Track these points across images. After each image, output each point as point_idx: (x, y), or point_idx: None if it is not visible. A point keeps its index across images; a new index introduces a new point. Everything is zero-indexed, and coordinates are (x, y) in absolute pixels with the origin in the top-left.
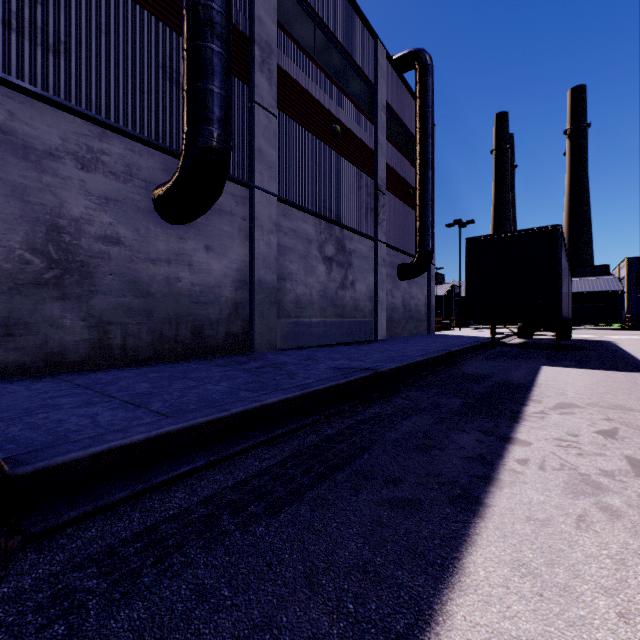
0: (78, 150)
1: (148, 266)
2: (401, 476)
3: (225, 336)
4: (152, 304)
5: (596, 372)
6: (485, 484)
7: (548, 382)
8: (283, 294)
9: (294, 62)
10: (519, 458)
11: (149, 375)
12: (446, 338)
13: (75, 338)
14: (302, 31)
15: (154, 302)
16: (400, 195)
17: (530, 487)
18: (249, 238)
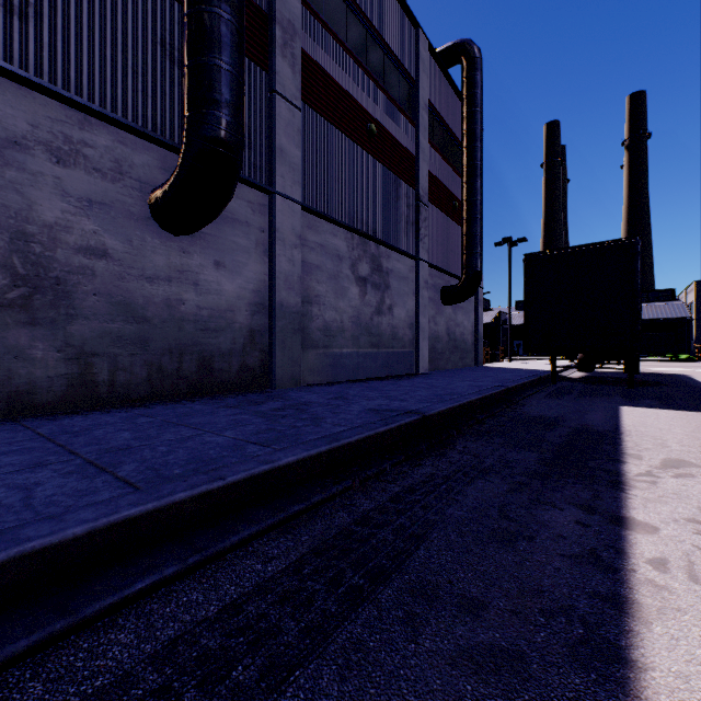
0: (52, 139)
1: (143, 285)
2: (481, 595)
3: (239, 370)
4: (148, 331)
5: (690, 414)
6: (619, 614)
7: (637, 428)
8: (309, 320)
9: (322, 48)
10: (651, 557)
11: (137, 420)
12: (497, 371)
13: (48, 373)
14: (331, 12)
15: (151, 329)
16: (444, 208)
17: (694, 621)
18: (268, 253)
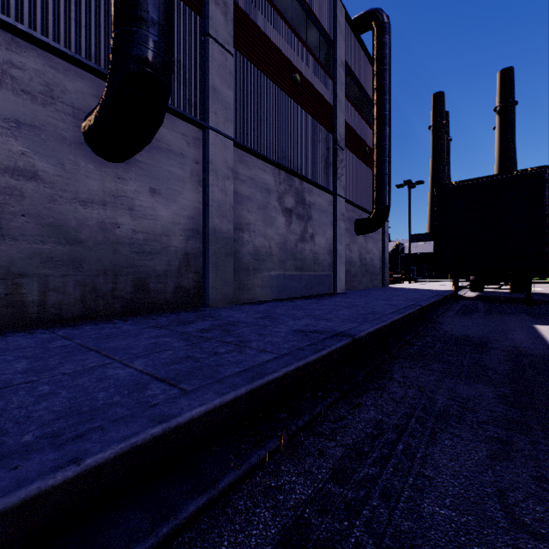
0: None
1: (76, 208)
2: None
3: (174, 290)
4: (82, 253)
5: None
6: None
7: None
8: (240, 245)
9: (252, 2)
10: None
11: (51, 344)
12: (403, 291)
13: None
14: None
15: (84, 250)
16: (357, 152)
17: None
18: (202, 183)
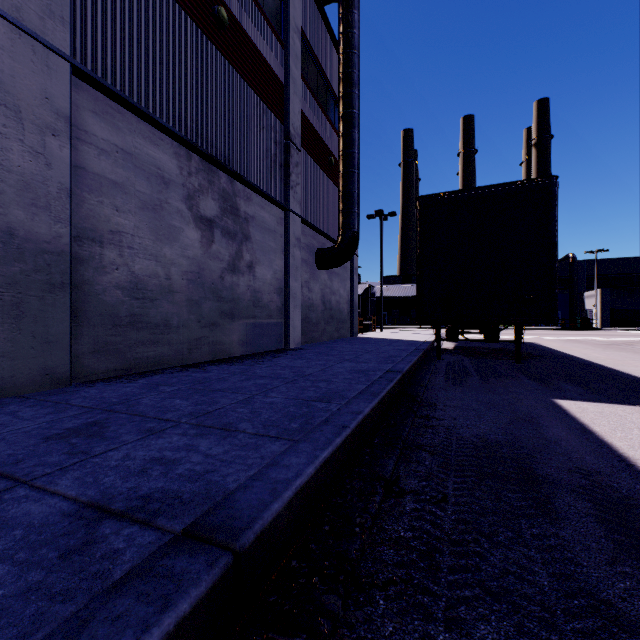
0: None
1: None
2: None
3: None
4: None
5: None
6: None
7: None
8: (96, 270)
9: None
10: None
11: None
12: (376, 344)
13: None
14: None
15: None
16: (319, 160)
17: None
18: None
